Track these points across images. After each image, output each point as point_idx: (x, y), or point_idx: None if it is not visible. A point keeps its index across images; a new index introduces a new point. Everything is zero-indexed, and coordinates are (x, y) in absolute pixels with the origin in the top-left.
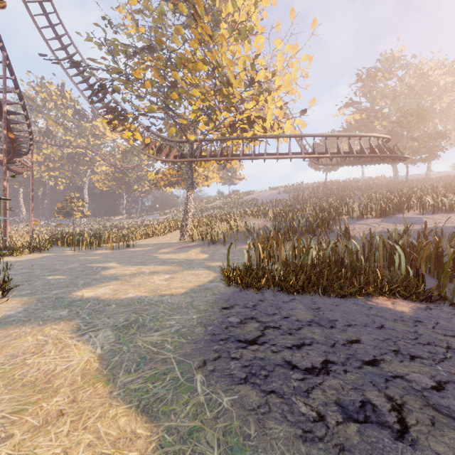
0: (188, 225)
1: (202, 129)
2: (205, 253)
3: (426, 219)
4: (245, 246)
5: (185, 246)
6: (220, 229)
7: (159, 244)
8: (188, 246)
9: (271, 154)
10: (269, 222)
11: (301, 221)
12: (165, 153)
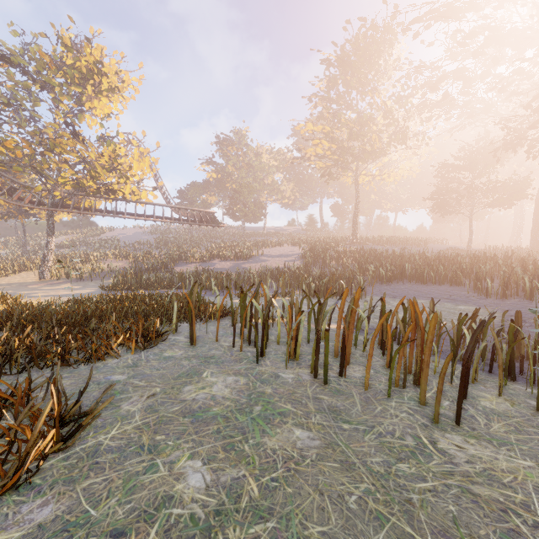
0: (49, 266)
1: (68, 188)
2: (77, 286)
3: (218, 264)
4: (109, 281)
5: (52, 283)
6: (84, 269)
7: (15, 283)
8: (56, 283)
9: (130, 214)
10: (129, 264)
11: (150, 264)
12: (17, 196)
